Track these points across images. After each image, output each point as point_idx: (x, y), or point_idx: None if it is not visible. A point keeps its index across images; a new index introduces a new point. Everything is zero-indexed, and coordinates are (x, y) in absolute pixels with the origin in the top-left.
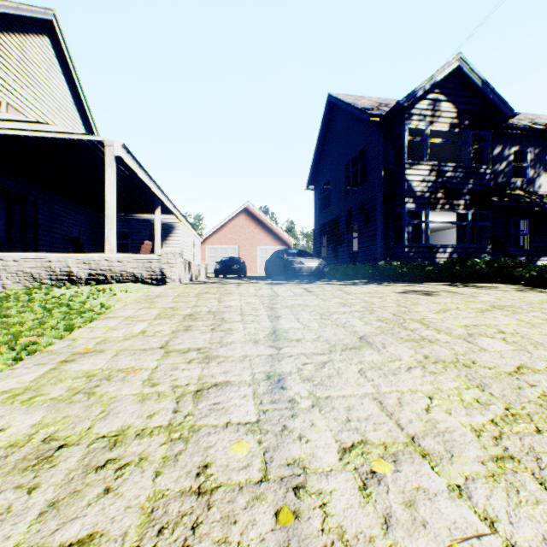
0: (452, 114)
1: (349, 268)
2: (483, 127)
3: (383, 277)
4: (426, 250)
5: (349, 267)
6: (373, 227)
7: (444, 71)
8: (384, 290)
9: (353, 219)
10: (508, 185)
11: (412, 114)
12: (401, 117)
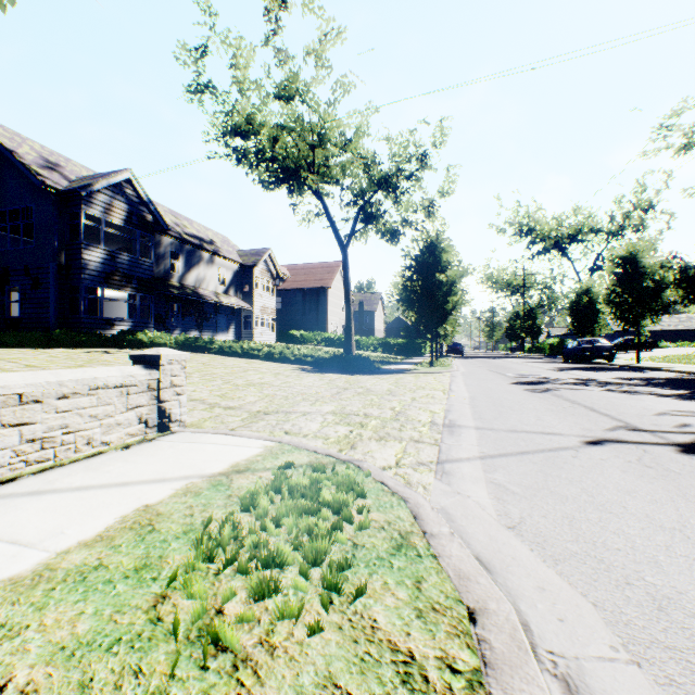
0: (125, 213)
1: (9, 336)
2: (149, 230)
3: (60, 345)
4: (103, 322)
5: (9, 334)
6: (45, 295)
7: (118, 178)
8: (75, 351)
9: (13, 279)
10: (168, 277)
11: (90, 201)
12: (79, 199)
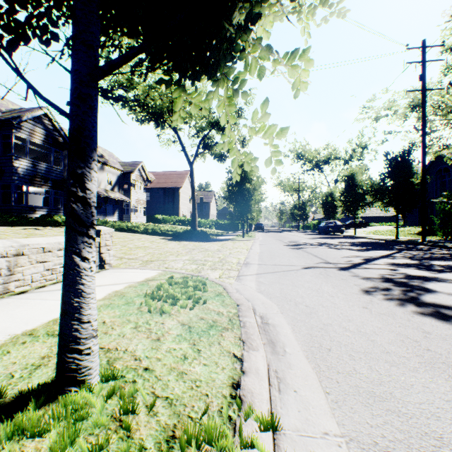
0: (44, 136)
1: None
2: (60, 148)
3: None
4: (28, 209)
5: None
6: None
7: (39, 112)
8: (15, 228)
9: None
10: None
11: (19, 127)
12: (10, 126)
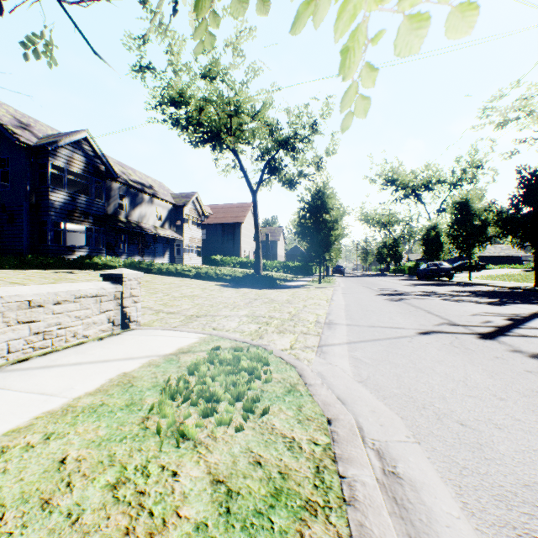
0: (83, 164)
1: None
2: (102, 178)
3: (31, 267)
4: (65, 249)
5: None
6: (19, 227)
7: (78, 136)
8: (46, 271)
9: None
10: (117, 214)
11: (55, 154)
12: (46, 153)
